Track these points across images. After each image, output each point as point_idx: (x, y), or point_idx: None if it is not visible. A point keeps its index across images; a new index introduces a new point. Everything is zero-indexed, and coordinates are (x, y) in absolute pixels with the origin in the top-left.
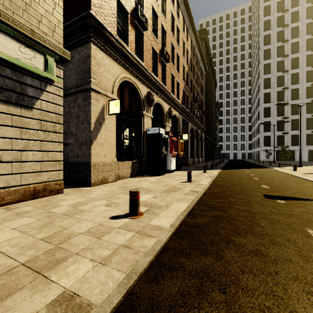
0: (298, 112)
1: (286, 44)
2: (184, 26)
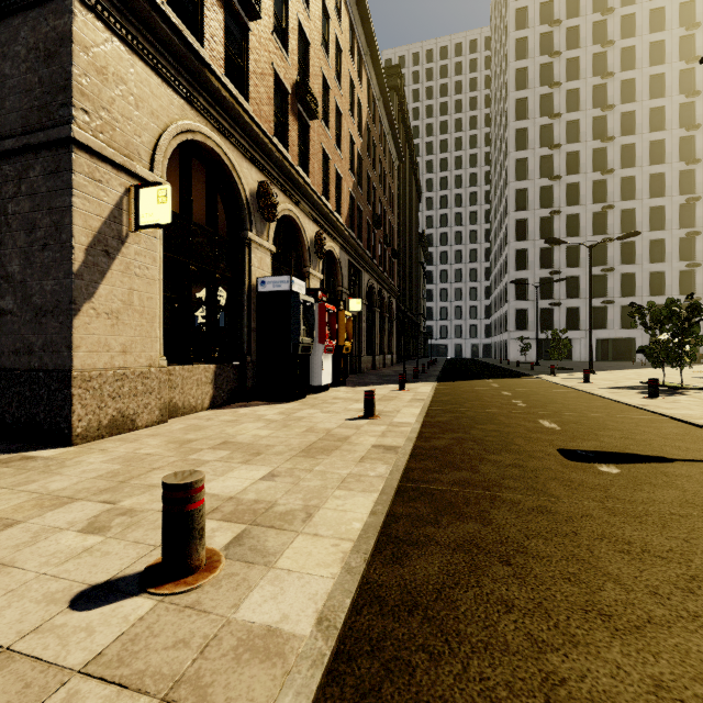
0: (578, 262)
1: (557, 122)
2: (352, 43)
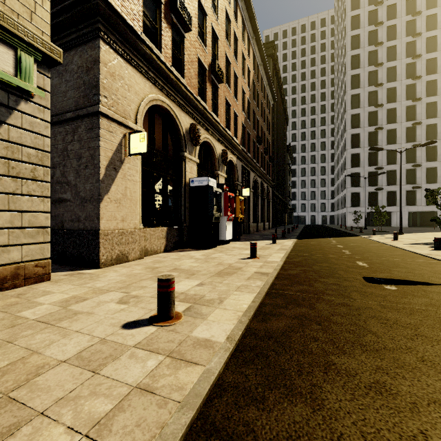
0: (395, 161)
1: (380, 68)
2: (244, 33)
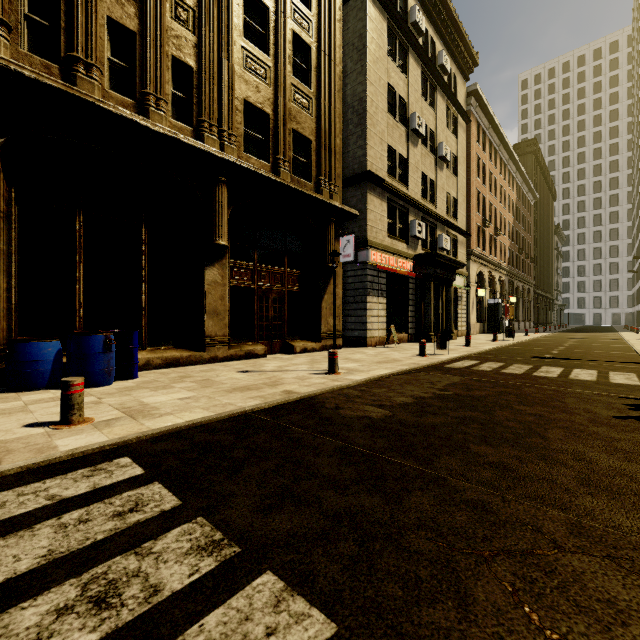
0: None
1: None
2: (509, 177)
